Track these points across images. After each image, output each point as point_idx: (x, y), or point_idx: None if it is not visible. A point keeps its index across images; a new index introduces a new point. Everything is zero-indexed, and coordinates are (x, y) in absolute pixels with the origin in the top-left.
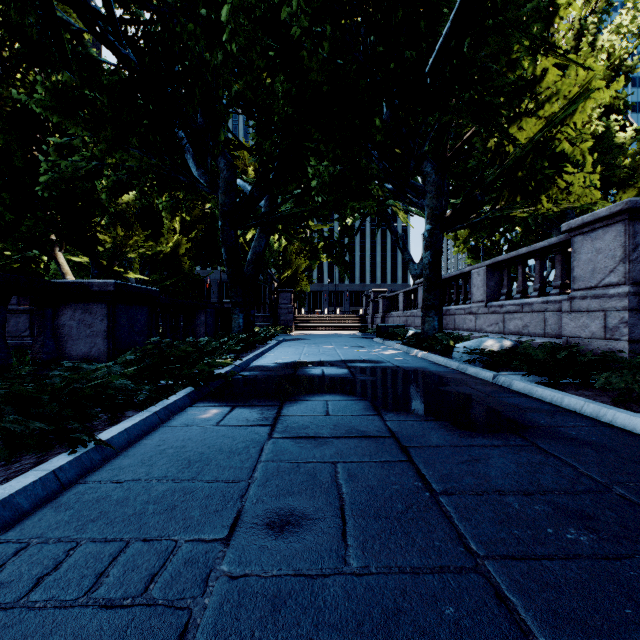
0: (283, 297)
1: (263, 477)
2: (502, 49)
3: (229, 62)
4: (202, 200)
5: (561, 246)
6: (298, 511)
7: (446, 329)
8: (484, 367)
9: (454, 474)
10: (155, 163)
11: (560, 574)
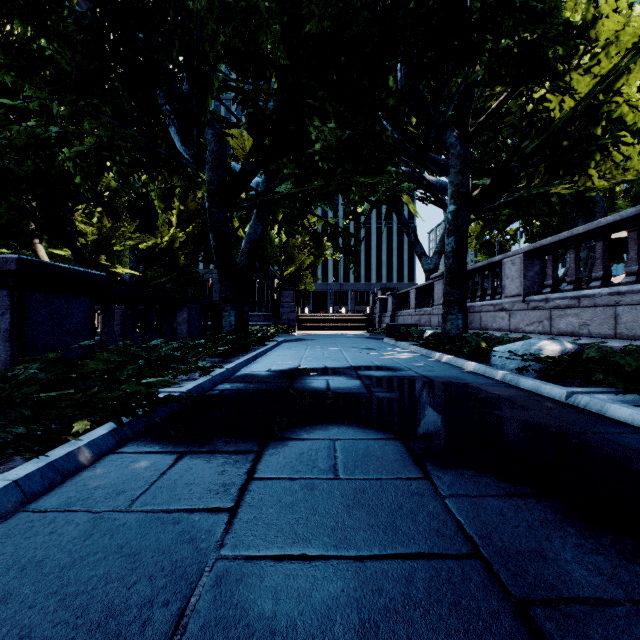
0: (285, 295)
1: None
2: None
3: (215, 7)
4: (195, 187)
5: (639, 220)
6: None
7: (469, 329)
8: (539, 378)
9: None
10: (130, 133)
11: None
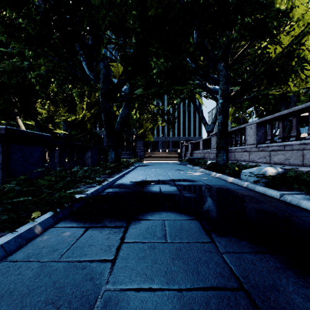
0: (139, 143)
1: None
2: None
3: (104, 3)
4: (95, 91)
5: None
6: None
7: (229, 160)
8: (265, 186)
9: None
10: (63, 65)
11: None
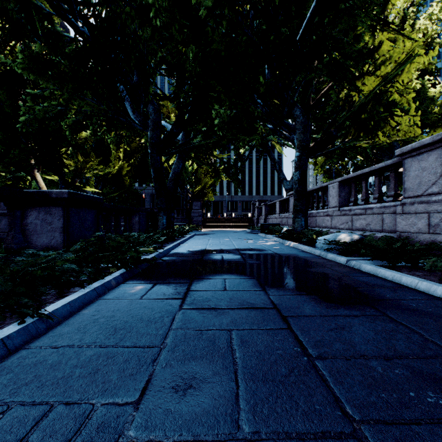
0: (195, 205)
1: (172, 343)
2: (350, 27)
3: (155, 36)
4: (138, 136)
5: (394, 166)
6: (199, 375)
7: (310, 227)
8: (339, 254)
9: (325, 340)
10: (103, 108)
11: (430, 440)
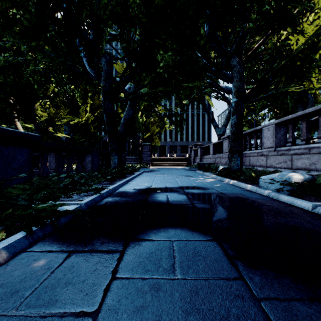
0: (145, 148)
1: None
2: None
3: None
4: (98, 91)
5: None
6: None
7: (243, 165)
8: (289, 195)
9: None
10: (61, 60)
11: None
